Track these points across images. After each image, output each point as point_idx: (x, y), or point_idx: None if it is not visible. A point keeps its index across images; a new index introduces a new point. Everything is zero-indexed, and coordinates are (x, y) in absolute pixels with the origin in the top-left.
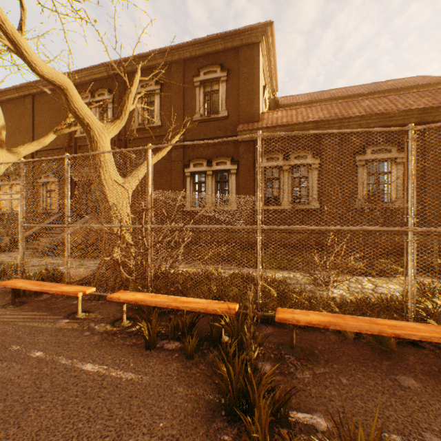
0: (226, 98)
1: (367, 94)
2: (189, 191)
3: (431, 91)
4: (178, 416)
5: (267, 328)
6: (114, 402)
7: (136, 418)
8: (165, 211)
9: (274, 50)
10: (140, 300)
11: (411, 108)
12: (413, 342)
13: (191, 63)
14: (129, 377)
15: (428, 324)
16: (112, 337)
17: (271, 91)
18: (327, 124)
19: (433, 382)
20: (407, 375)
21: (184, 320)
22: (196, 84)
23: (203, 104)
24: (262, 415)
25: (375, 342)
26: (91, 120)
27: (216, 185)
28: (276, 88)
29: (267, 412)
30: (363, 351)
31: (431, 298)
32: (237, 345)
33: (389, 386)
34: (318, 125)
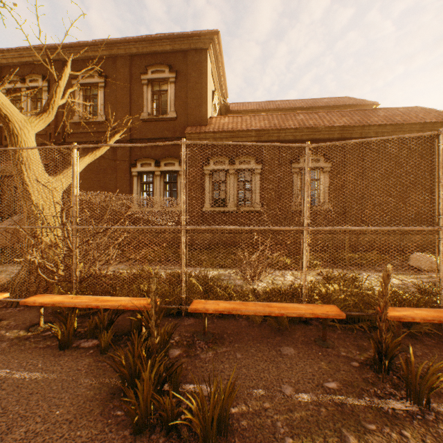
0: (175, 100)
1: (306, 108)
2: (136, 191)
3: (350, 112)
4: (77, 403)
5: (189, 320)
6: (11, 400)
7: (32, 411)
8: (92, 212)
9: (222, 58)
10: (58, 302)
11: (334, 125)
12: (305, 320)
13: (139, 59)
14: (34, 376)
15: (308, 304)
16: (24, 342)
17: (222, 96)
18: (268, 133)
19: (307, 348)
20: (290, 345)
21: (102, 318)
22: (143, 82)
23: (151, 103)
24: (144, 386)
25: (275, 323)
26: (10, 111)
27: (165, 186)
28: (226, 94)
29: (151, 384)
30: (264, 331)
31: (326, 285)
32: (148, 335)
33: (273, 355)
34: (259, 133)
